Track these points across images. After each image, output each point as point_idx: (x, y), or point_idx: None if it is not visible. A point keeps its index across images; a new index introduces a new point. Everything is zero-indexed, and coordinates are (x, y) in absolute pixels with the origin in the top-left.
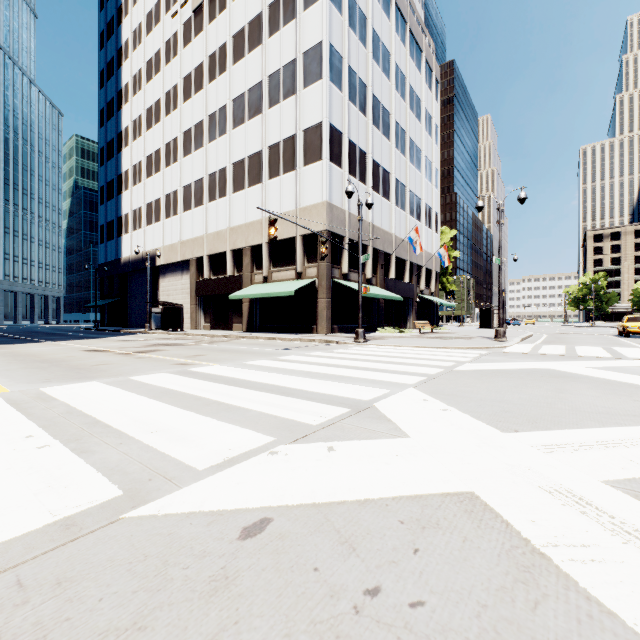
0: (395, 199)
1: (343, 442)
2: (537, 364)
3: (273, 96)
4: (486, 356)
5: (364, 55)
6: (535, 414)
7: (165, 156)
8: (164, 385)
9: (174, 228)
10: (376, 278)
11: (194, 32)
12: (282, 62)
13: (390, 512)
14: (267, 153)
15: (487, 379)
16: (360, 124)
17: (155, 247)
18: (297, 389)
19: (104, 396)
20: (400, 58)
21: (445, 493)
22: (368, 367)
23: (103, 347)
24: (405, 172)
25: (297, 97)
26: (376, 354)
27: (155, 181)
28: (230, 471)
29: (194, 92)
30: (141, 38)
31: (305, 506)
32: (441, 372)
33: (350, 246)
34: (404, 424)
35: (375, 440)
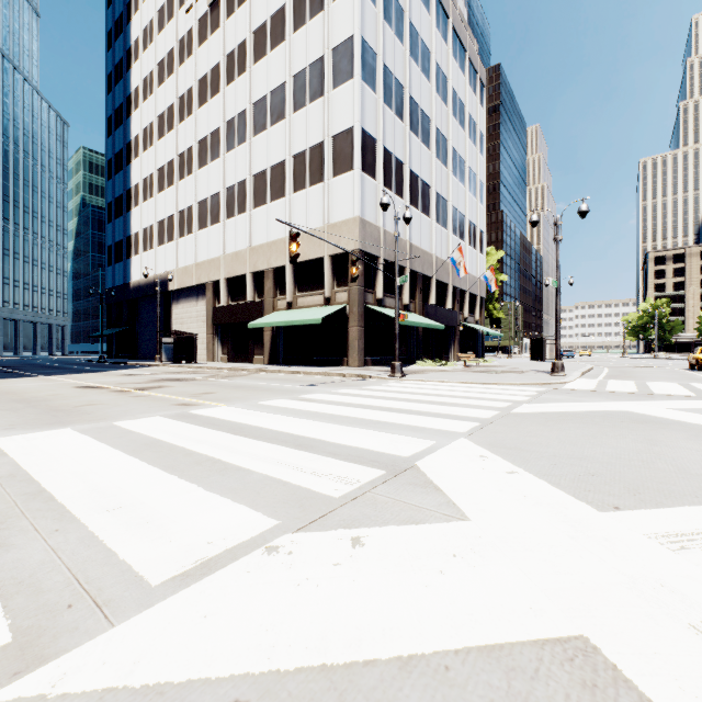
0: (436, 215)
1: (375, 529)
2: (610, 405)
3: (298, 99)
4: (546, 394)
5: (401, 52)
6: (633, 479)
7: (178, 168)
8: (152, 434)
9: (188, 248)
10: (414, 304)
11: (210, 29)
12: (308, 60)
13: (454, 687)
14: (291, 163)
15: (555, 425)
16: (396, 130)
17: (167, 270)
18: (318, 440)
19: (69, 450)
20: (441, 57)
21: (540, 638)
22: (407, 409)
23: (100, 383)
24: (447, 185)
25: (325, 99)
26: (416, 392)
27: (167, 196)
28: (199, 588)
29: (210, 96)
30: (152, 37)
31: (308, 671)
32: (496, 415)
33: (385, 268)
34: (459, 496)
35: (421, 525)
